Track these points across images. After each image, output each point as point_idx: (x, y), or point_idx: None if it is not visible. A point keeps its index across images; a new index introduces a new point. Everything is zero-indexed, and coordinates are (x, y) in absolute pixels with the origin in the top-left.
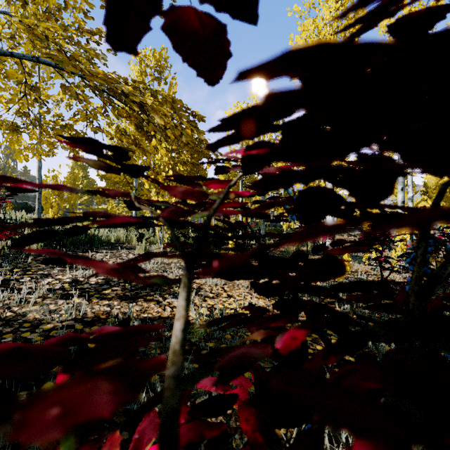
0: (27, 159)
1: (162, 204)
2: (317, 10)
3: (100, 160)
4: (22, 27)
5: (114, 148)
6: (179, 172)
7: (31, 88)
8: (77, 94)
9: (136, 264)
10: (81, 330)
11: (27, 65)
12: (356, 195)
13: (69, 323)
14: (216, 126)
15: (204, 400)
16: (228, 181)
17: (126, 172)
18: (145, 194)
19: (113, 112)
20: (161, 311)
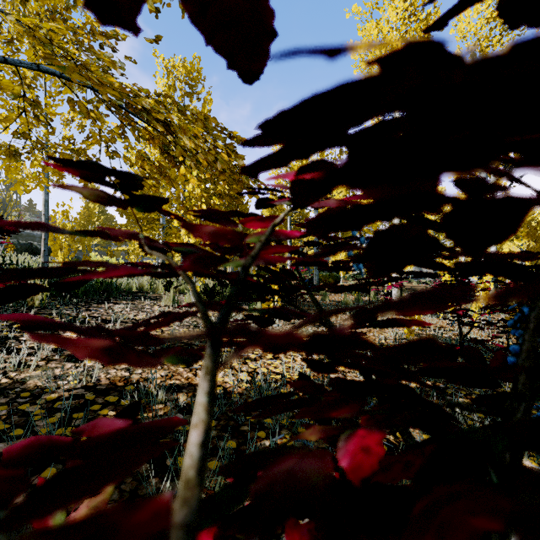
0: (27, 191)
1: (184, 248)
2: (381, 11)
3: (99, 190)
4: (20, 27)
5: (122, 174)
6: (214, 207)
7: (31, 103)
8: (88, 111)
9: (146, 332)
10: (93, 400)
11: (28, 76)
12: (457, 239)
13: (79, 391)
14: (253, 139)
15: (241, 508)
16: (272, 217)
17: (136, 206)
18: (173, 233)
19: (133, 132)
20: (191, 376)
